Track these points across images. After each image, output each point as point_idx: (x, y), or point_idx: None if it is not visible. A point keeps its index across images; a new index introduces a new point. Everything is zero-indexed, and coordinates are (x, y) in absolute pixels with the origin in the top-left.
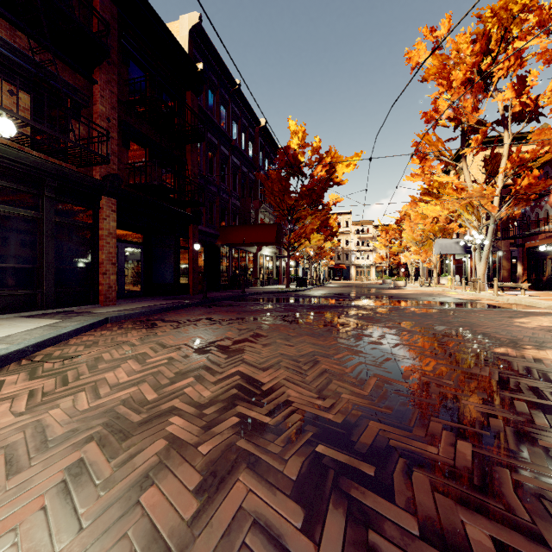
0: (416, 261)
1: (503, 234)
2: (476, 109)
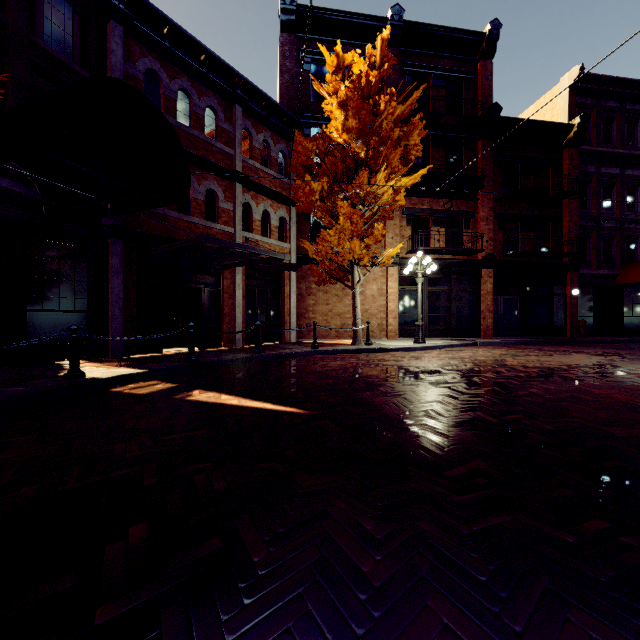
0: None
1: None
2: None
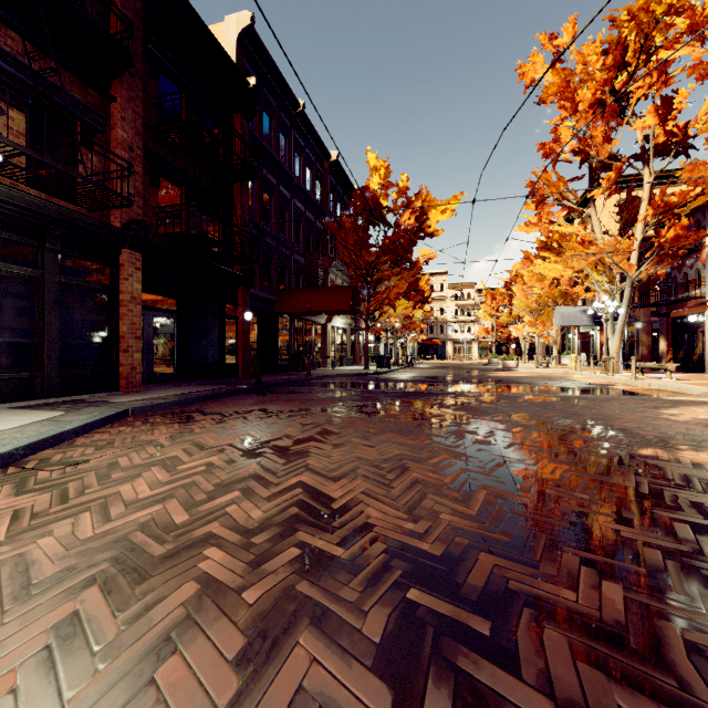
0: (530, 335)
1: (642, 300)
2: (608, 140)
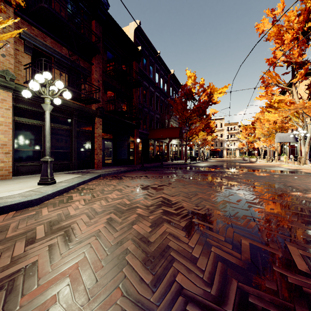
0: (264, 146)
1: None
2: (300, 55)
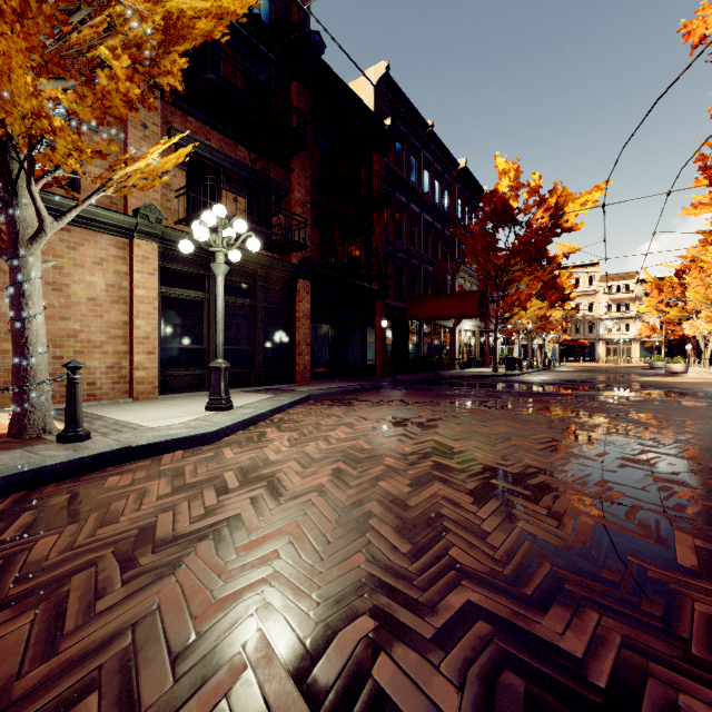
0: None
1: None
2: None
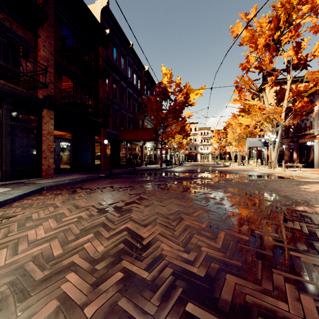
0: (235, 151)
1: (285, 135)
2: (271, 62)
